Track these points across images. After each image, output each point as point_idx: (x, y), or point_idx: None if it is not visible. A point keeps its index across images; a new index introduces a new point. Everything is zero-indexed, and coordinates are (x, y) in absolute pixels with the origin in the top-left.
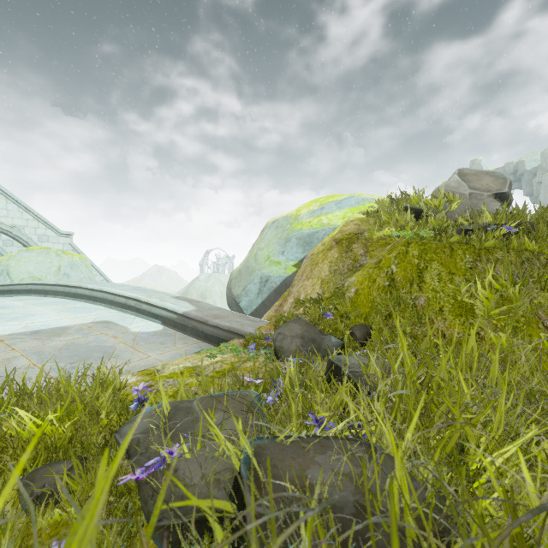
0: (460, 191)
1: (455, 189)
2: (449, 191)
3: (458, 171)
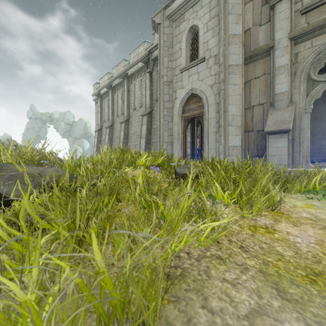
0: (7, 143)
1: (6, 143)
2: (5, 143)
3: (7, 139)
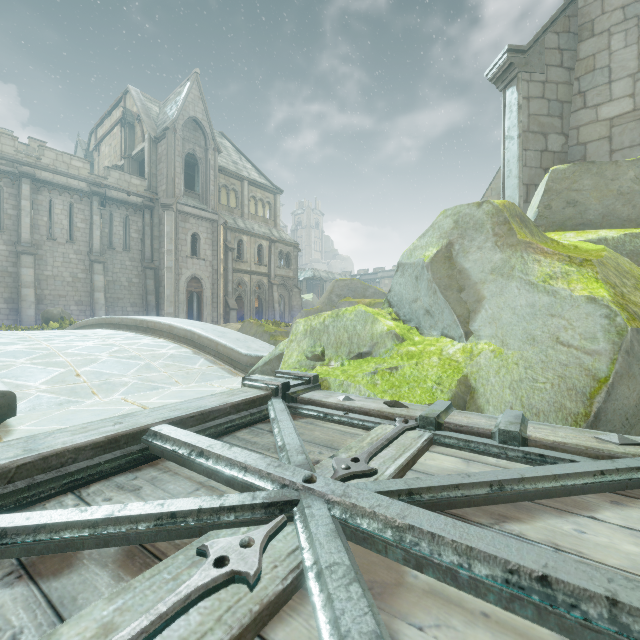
0: None
1: None
2: None
3: None
